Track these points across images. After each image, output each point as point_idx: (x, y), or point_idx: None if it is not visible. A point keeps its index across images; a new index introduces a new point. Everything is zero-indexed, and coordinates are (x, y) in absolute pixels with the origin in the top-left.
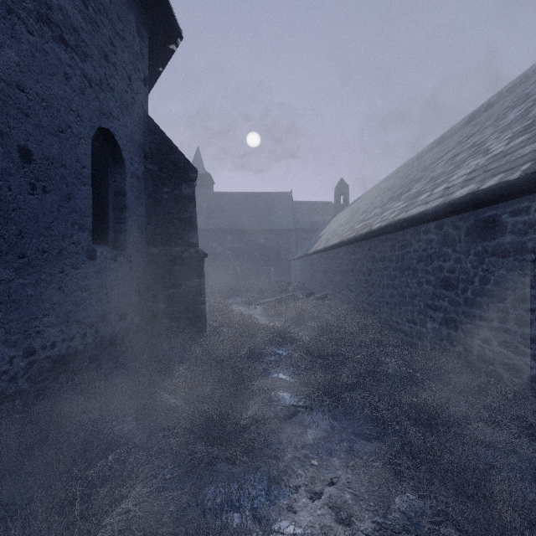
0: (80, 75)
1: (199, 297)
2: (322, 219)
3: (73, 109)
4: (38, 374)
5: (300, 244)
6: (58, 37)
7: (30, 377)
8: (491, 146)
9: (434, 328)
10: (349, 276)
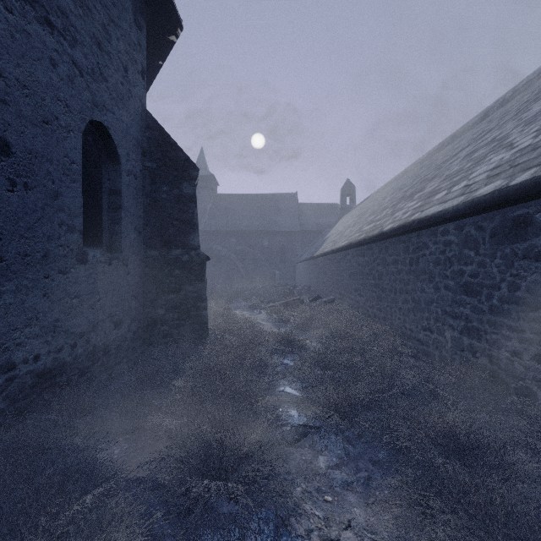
0: (69, 62)
1: (201, 303)
2: (327, 220)
3: (60, 98)
4: (18, 391)
5: (305, 246)
6: (42, 18)
7: (9, 395)
8: (515, 140)
9: (453, 337)
10: (358, 280)
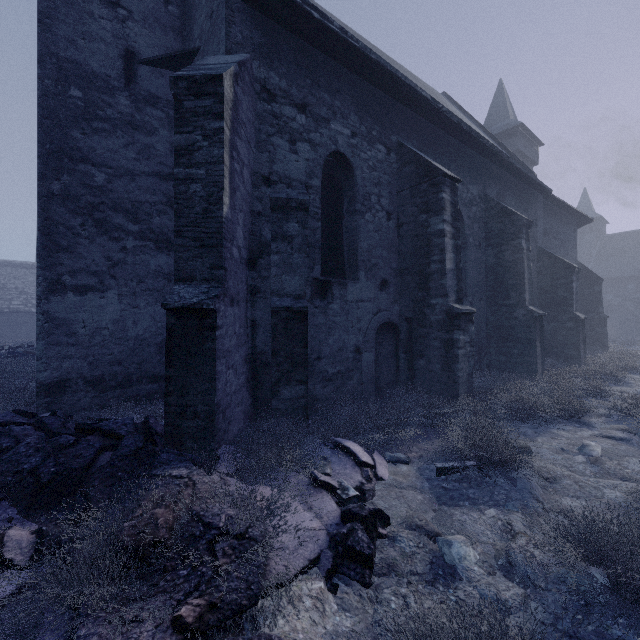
0: None
1: (604, 336)
2: None
3: None
4: None
5: None
6: None
7: None
8: None
9: None
10: None
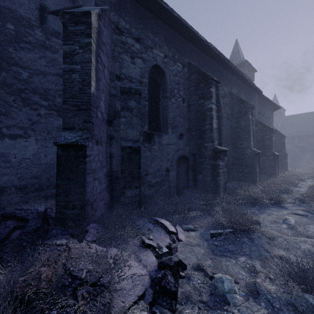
0: None
1: (286, 163)
2: None
3: None
4: None
5: None
6: None
7: None
8: None
9: None
10: None
